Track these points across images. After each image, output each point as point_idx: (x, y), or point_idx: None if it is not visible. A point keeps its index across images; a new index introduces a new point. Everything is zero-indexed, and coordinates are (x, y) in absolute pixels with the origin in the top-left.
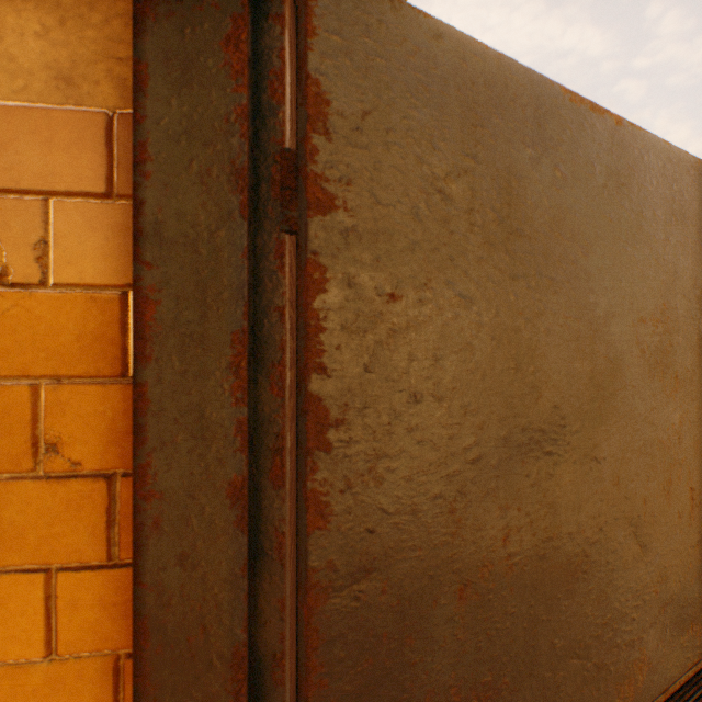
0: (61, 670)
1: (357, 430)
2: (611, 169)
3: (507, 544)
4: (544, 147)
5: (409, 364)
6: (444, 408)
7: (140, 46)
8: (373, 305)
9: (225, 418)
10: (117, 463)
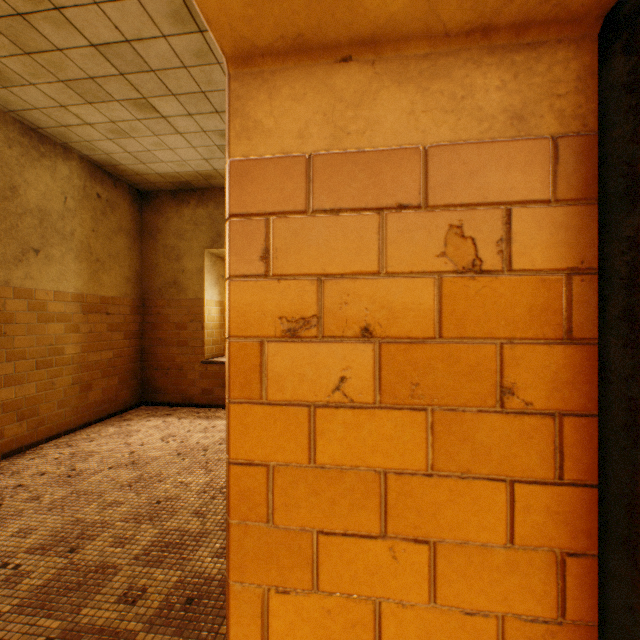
0: (515, 556)
1: None
2: None
3: None
4: None
5: None
6: None
7: None
8: None
9: None
10: (558, 405)
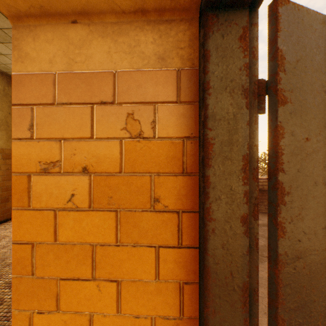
0: (160, 285)
1: (294, 197)
2: None
3: None
4: None
5: (313, 169)
6: (325, 188)
7: (207, 44)
8: (300, 143)
9: (239, 190)
10: (180, 207)
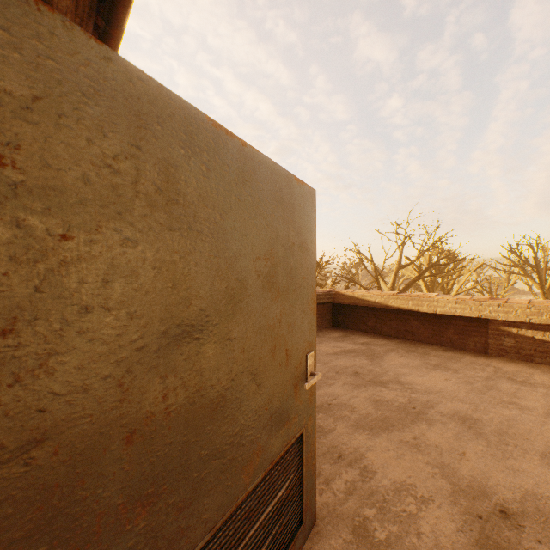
0: None
1: (27, 337)
2: (240, 171)
3: (166, 400)
4: (194, 150)
5: (82, 286)
6: (114, 315)
7: None
8: (45, 242)
9: None
10: None
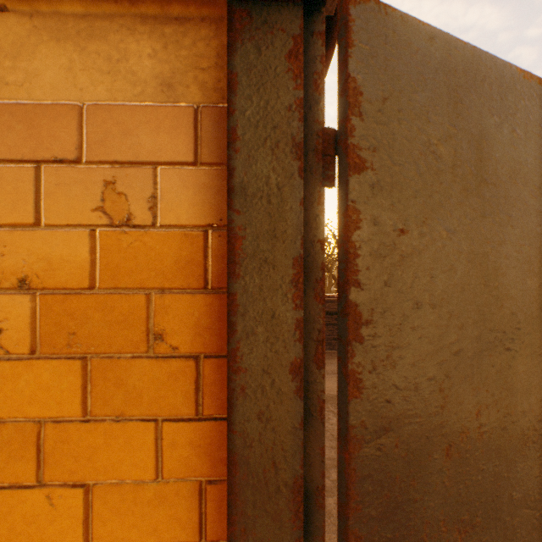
0: (165, 489)
1: (379, 328)
2: None
3: (478, 417)
4: (505, 115)
5: (413, 281)
6: (436, 313)
7: (232, 62)
8: (389, 238)
9: (288, 318)
10: (201, 348)
